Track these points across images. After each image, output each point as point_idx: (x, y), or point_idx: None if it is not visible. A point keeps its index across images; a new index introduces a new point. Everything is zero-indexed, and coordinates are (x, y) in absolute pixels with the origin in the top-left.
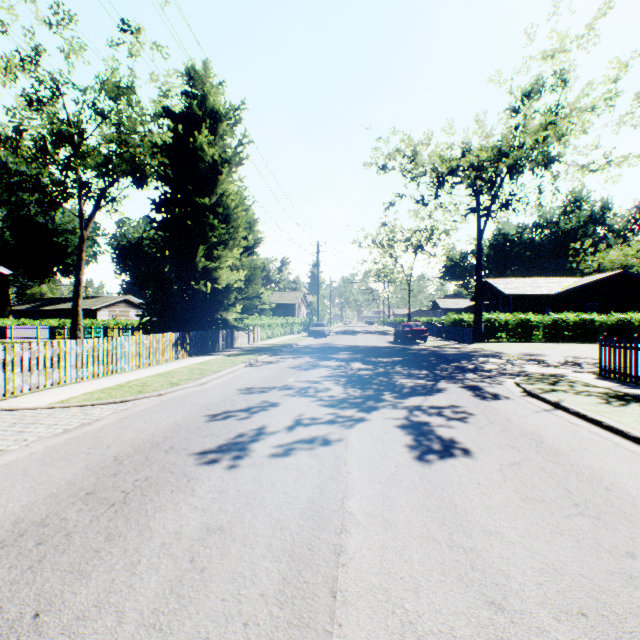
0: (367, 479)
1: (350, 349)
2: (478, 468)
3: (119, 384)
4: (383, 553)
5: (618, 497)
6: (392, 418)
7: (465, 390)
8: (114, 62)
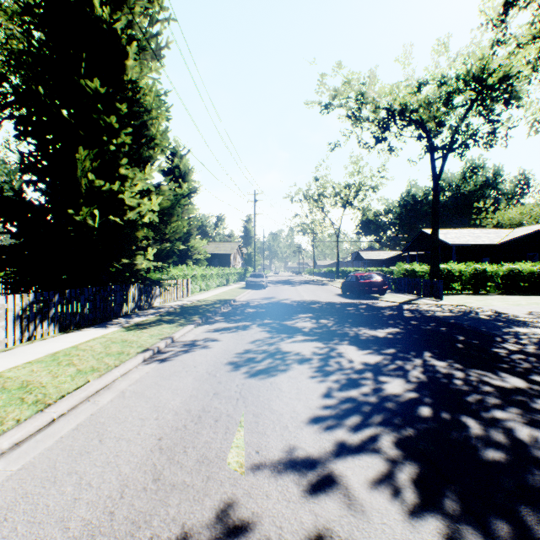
0: None
1: (305, 308)
2: None
3: None
4: None
5: None
6: None
7: None
8: None
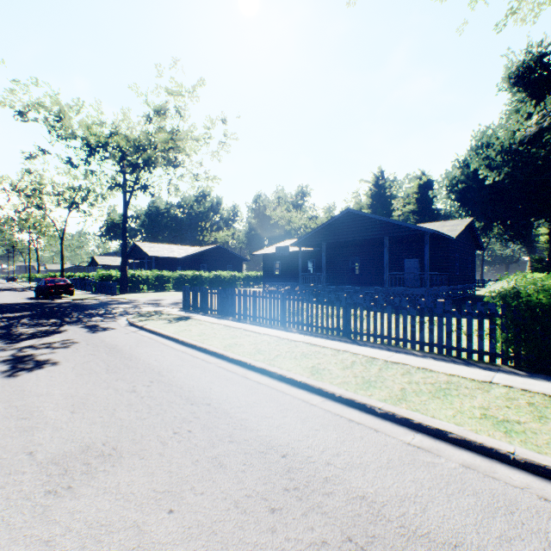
0: None
1: None
2: (58, 370)
3: None
4: None
5: (134, 362)
6: None
7: (84, 328)
8: None
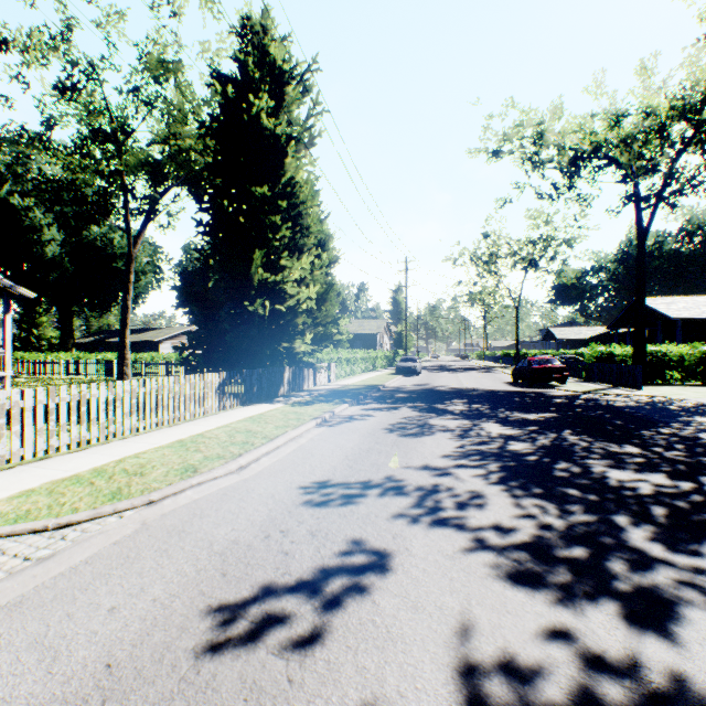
0: None
1: (461, 395)
2: None
3: (99, 467)
4: None
5: None
6: None
7: None
8: (159, 36)
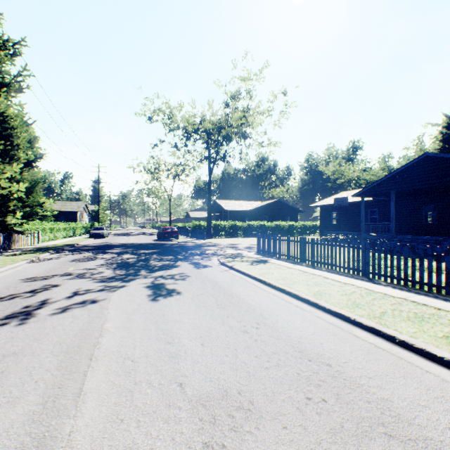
0: (120, 313)
1: (124, 246)
2: (182, 299)
3: None
4: (122, 339)
5: (235, 299)
6: (143, 283)
7: (191, 265)
8: None
